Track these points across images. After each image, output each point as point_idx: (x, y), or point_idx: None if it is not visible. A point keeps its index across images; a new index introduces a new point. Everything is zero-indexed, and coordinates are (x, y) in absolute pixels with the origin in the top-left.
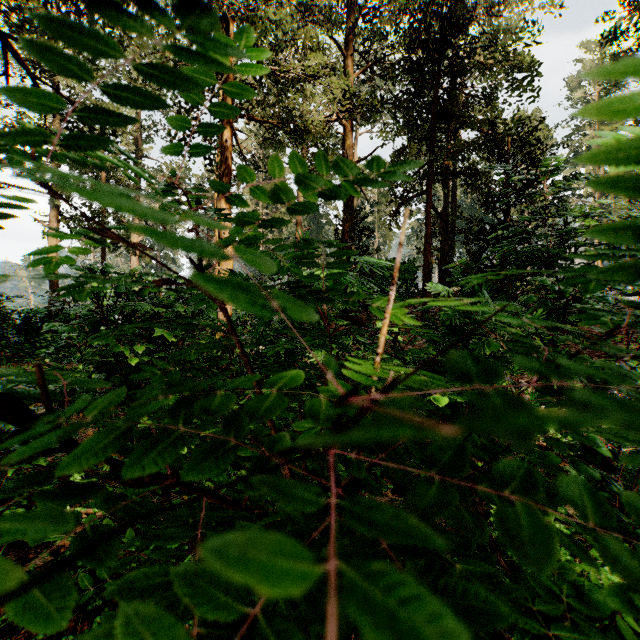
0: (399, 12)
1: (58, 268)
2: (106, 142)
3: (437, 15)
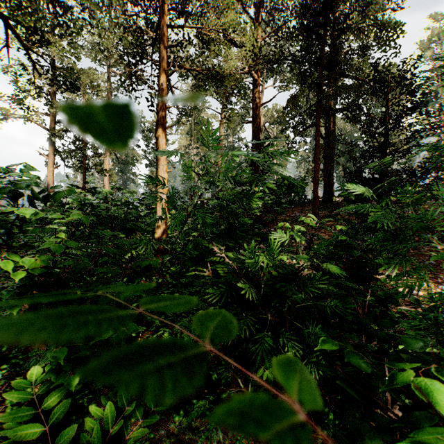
0: None
1: None
2: None
3: None
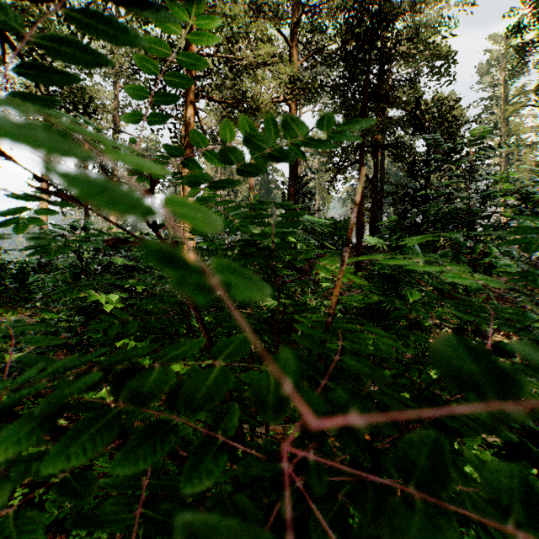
0: (336, 9)
1: (23, 226)
2: (50, 103)
3: (368, 12)
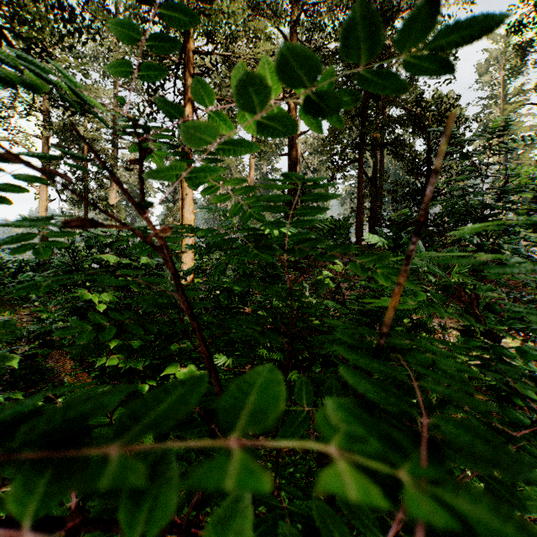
0: (335, 7)
1: None
2: None
3: None
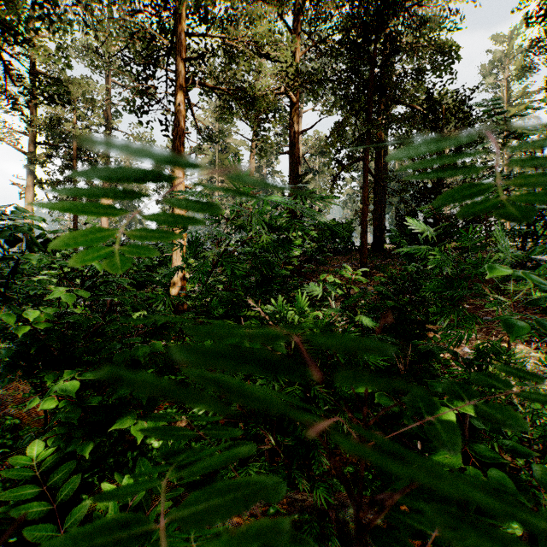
0: None
1: None
2: None
3: None
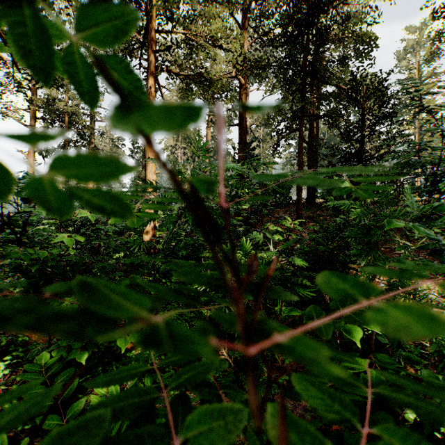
0: None
1: None
2: None
3: None
